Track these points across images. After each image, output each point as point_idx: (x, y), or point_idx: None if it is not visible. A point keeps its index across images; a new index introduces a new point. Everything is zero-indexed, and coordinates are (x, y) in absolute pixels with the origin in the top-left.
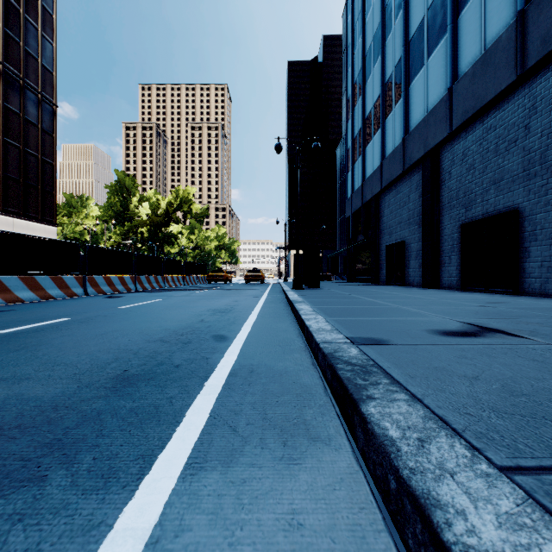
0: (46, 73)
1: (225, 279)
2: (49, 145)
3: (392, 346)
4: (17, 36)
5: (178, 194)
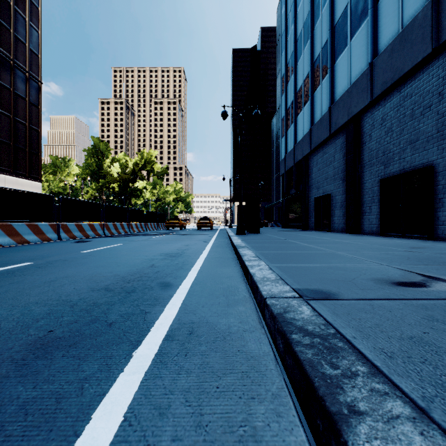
0: (32, 55)
1: (180, 226)
2: (35, 115)
3: (345, 301)
4: (8, 24)
5: (142, 156)
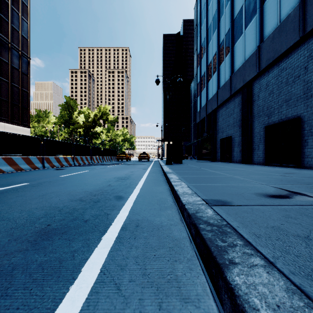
0: (23, 40)
1: (127, 158)
2: (25, 81)
3: (235, 206)
4: (7, 18)
5: (100, 109)
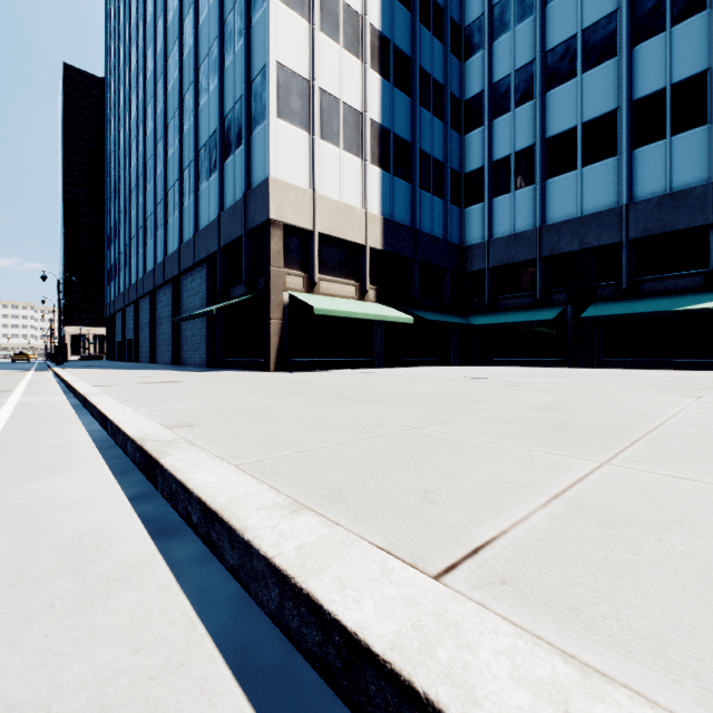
0: None
1: None
2: None
3: None
4: None
5: None
